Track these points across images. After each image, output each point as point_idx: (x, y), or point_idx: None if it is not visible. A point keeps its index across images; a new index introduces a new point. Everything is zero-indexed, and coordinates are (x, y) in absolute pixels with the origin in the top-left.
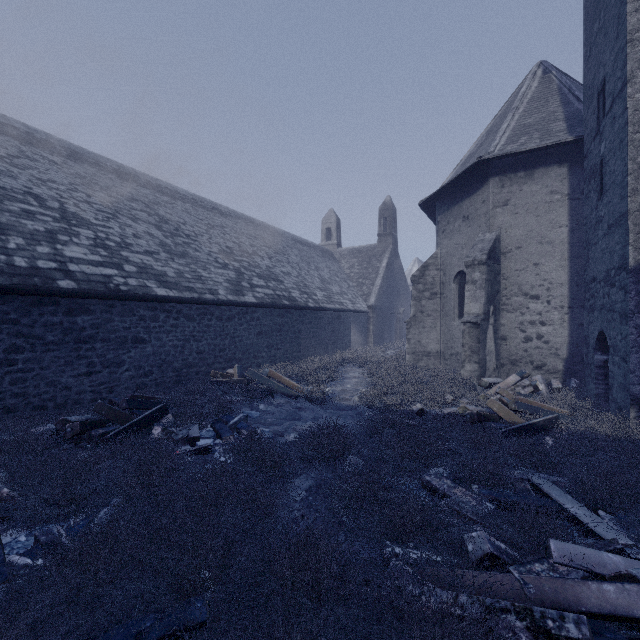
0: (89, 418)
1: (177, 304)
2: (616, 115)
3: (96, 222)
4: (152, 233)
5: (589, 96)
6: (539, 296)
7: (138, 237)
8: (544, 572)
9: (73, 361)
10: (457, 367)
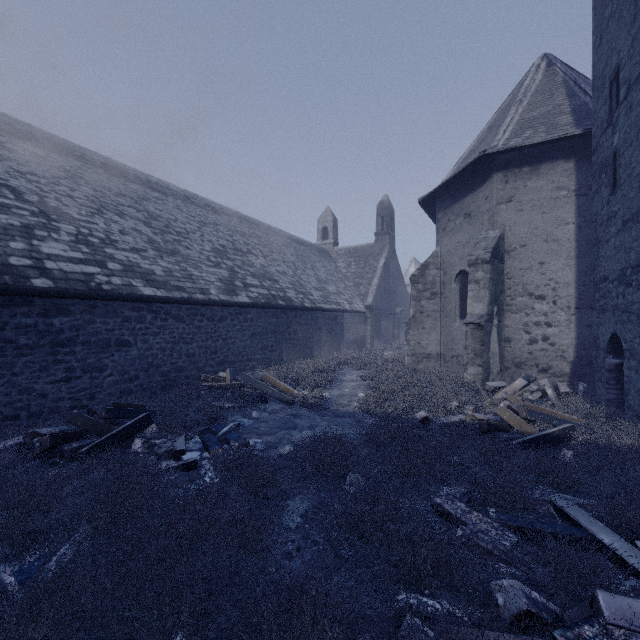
0: (64, 429)
1: (165, 304)
2: (633, 103)
3: (79, 217)
4: (140, 230)
5: (599, 86)
6: (545, 296)
7: (125, 233)
8: (597, 638)
9: (49, 366)
10: (458, 369)
